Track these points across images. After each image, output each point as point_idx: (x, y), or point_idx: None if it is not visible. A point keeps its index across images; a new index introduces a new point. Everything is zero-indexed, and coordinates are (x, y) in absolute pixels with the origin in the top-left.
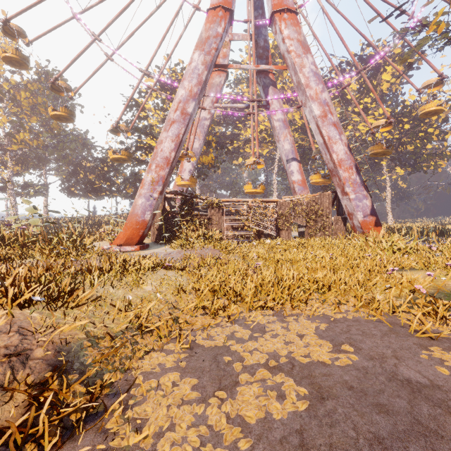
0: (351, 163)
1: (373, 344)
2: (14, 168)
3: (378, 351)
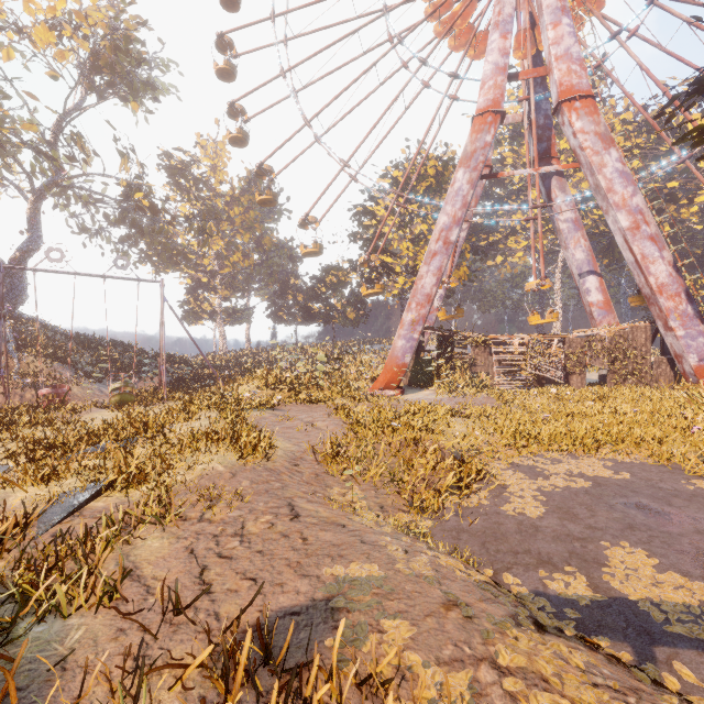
0: (679, 289)
1: (647, 474)
2: (223, 292)
3: (648, 477)
